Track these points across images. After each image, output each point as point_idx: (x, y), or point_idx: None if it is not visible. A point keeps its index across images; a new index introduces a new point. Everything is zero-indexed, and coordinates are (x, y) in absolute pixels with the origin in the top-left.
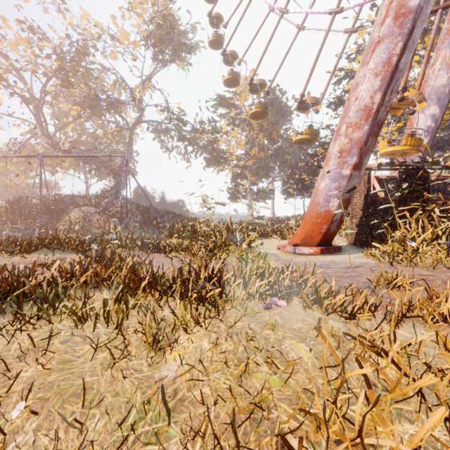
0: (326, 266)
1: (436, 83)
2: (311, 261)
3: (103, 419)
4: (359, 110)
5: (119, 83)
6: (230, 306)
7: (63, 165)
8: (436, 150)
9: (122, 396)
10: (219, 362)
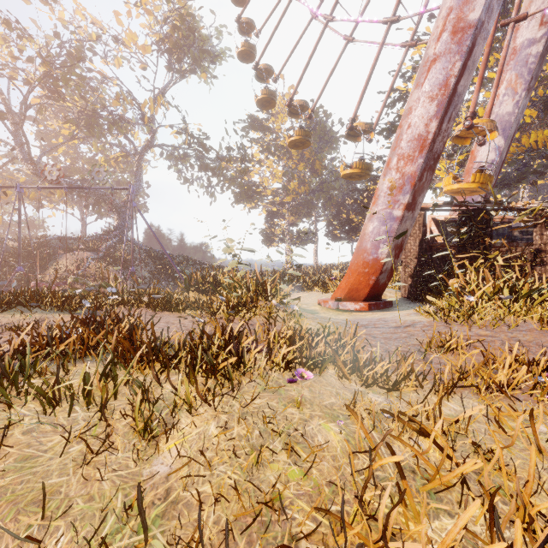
0: (372, 325)
1: (501, 110)
2: (356, 319)
3: (69, 533)
4: (412, 140)
5: (124, 97)
6: (249, 379)
7: (52, 198)
8: (503, 188)
9: (98, 501)
10: (228, 451)
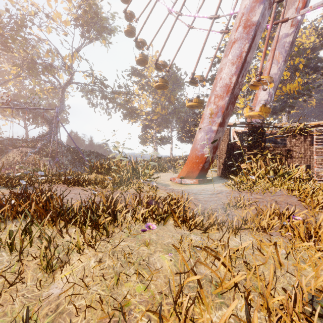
0: (199, 193)
1: (271, 72)
2: (191, 189)
3: None
4: (222, 87)
5: (52, 52)
6: (120, 229)
7: (5, 113)
8: (273, 114)
9: (9, 316)
10: (100, 276)
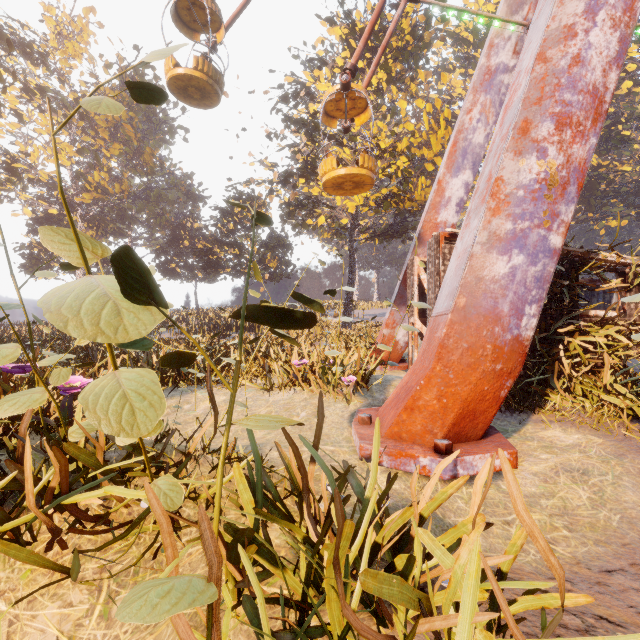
0: None
1: (475, 138)
2: None
3: None
4: (586, 92)
5: None
6: None
7: None
8: (385, 239)
9: None
10: None
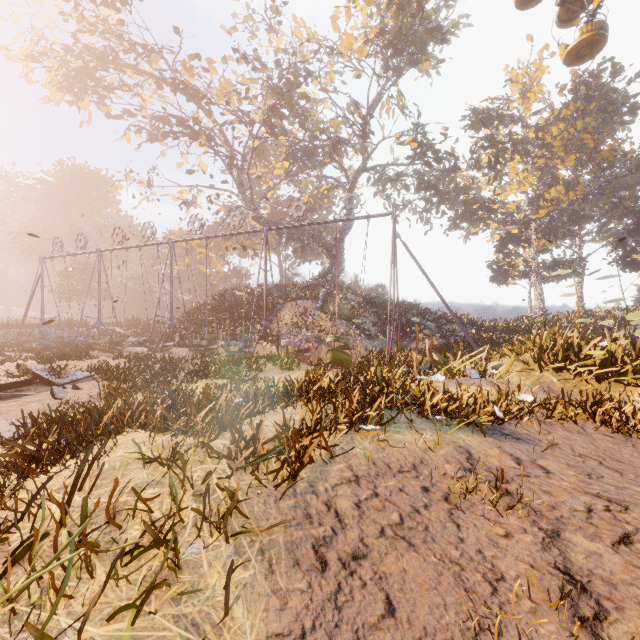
0: None
1: None
2: None
3: None
4: None
5: (354, 107)
6: None
7: (256, 246)
8: None
9: None
10: None
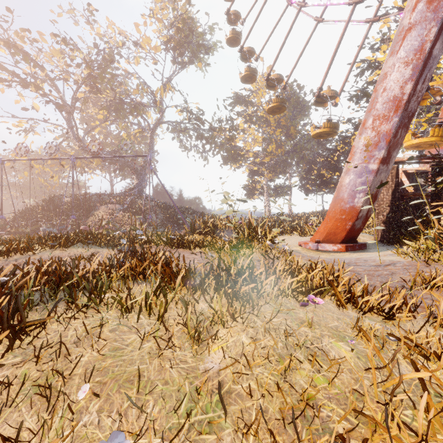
0: (354, 263)
1: None
2: (336, 258)
3: (157, 405)
4: (388, 102)
5: (142, 86)
6: (263, 302)
7: (91, 166)
8: None
9: (172, 385)
10: (260, 357)
